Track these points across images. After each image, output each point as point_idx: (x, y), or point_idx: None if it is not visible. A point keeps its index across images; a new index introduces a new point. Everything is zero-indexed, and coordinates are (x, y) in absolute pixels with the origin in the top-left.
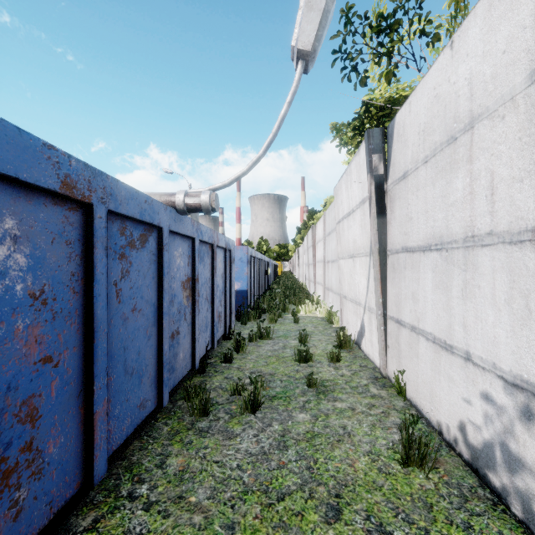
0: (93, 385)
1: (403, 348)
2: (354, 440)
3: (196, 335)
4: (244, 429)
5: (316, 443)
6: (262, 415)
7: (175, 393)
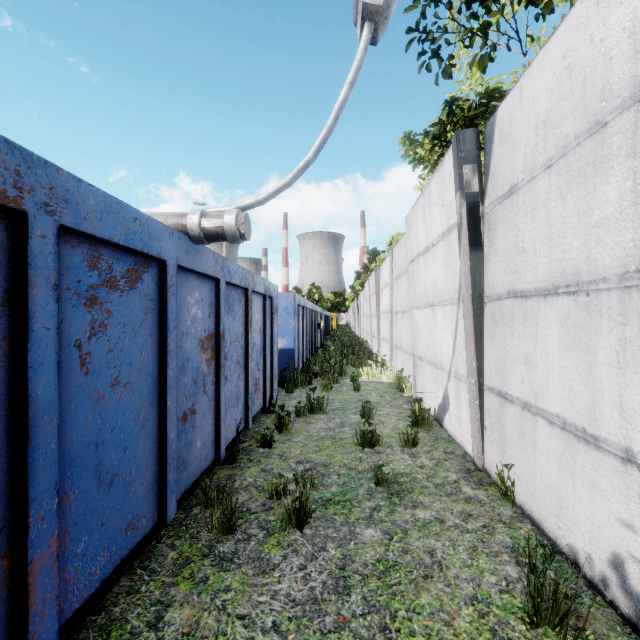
0: (26, 517)
1: (509, 432)
2: (448, 575)
3: (221, 413)
4: (285, 555)
5: (392, 581)
6: (311, 530)
7: (192, 494)
